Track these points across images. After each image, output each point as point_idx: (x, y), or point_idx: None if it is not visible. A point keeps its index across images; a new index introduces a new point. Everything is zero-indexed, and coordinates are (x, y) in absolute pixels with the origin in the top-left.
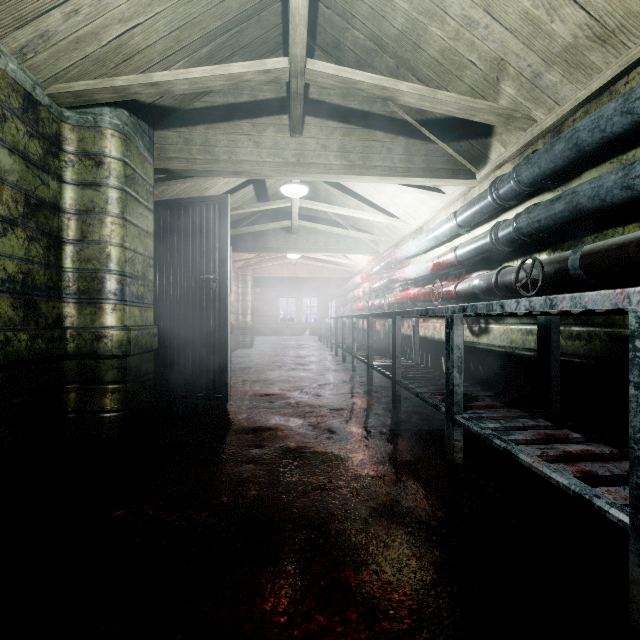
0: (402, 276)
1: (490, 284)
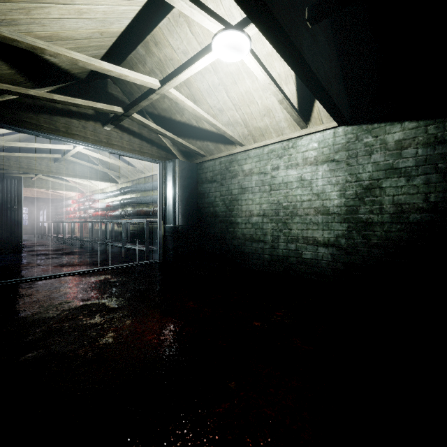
0: (95, 206)
1: (120, 214)
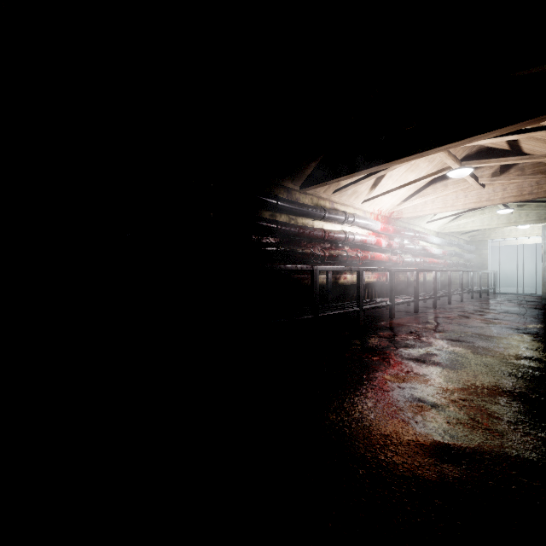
0: (431, 251)
1: (453, 264)
